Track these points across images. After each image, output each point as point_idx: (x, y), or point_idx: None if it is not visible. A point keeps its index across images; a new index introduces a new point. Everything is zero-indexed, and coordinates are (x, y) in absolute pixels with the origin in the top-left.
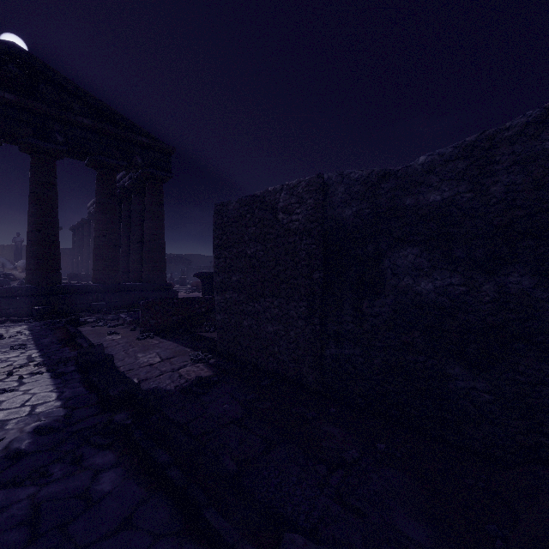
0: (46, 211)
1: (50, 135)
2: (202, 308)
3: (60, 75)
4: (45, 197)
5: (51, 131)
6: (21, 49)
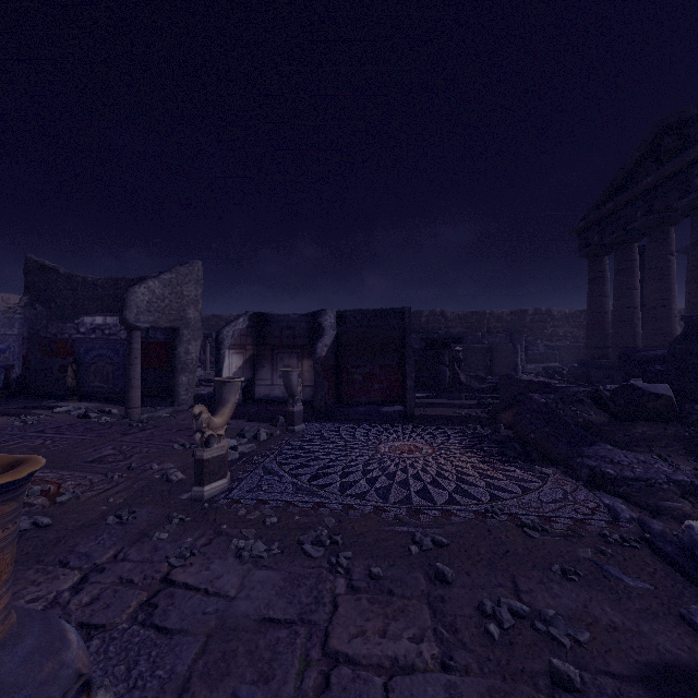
0: (693, 277)
1: (690, 185)
2: (516, 391)
3: (690, 108)
4: (692, 261)
5: (691, 180)
6: (663, 119)
